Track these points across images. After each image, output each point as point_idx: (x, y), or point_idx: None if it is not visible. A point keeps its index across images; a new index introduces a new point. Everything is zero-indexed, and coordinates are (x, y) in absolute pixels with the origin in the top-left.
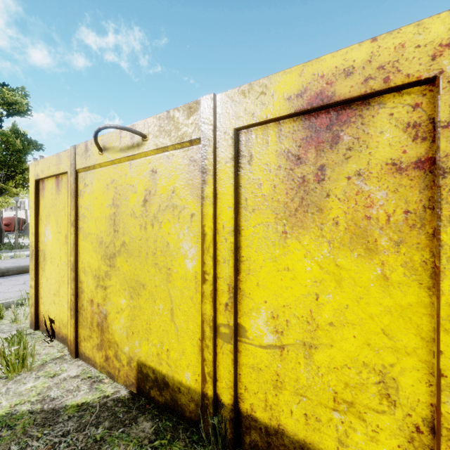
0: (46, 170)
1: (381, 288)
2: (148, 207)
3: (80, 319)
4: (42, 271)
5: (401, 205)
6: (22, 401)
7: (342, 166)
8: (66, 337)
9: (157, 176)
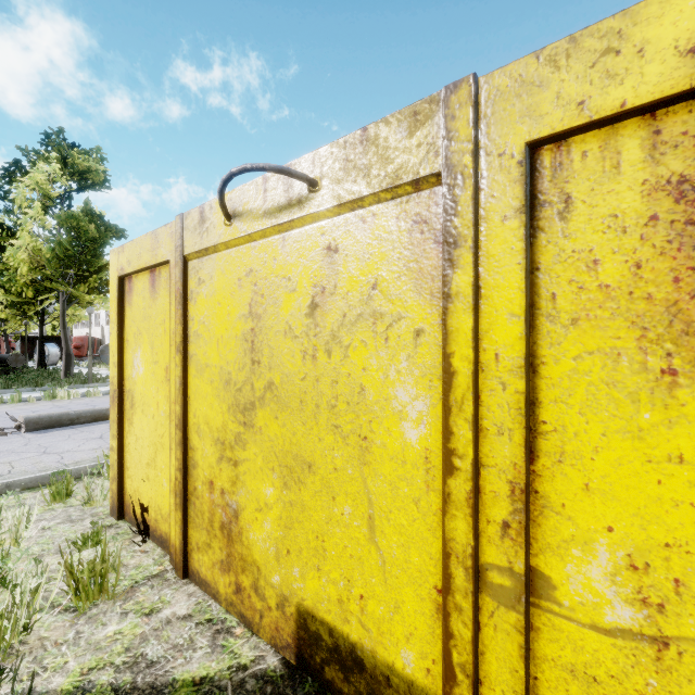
0: (136, 260)
1: None
2: (320, 317)
3: (191, 512)
4: (129, 424)
5: None
6: (100, 663)
7: None
8: (167, 539)
9: (339, 257)
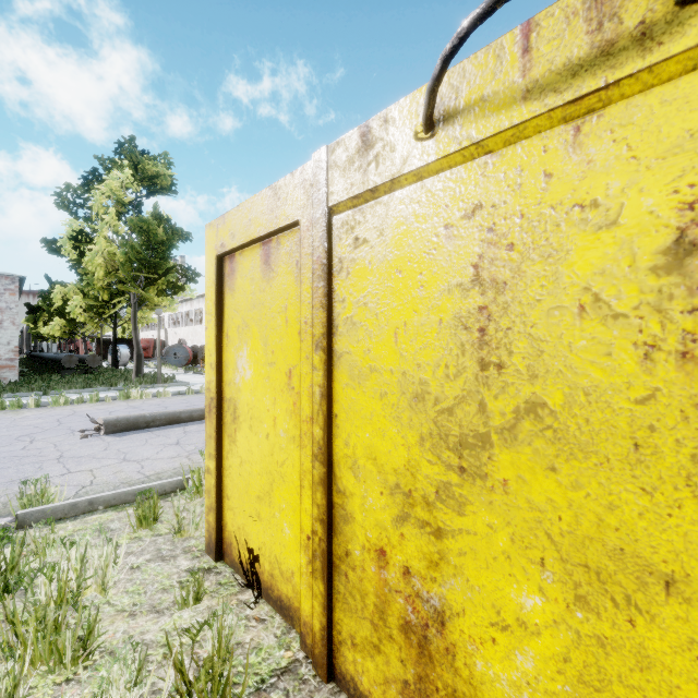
0: (242, 230)
1: None
2: None
3: (339, 586)
4: (230, 442)
5: None
6: None
7: None
8: (289, 605)
9: None
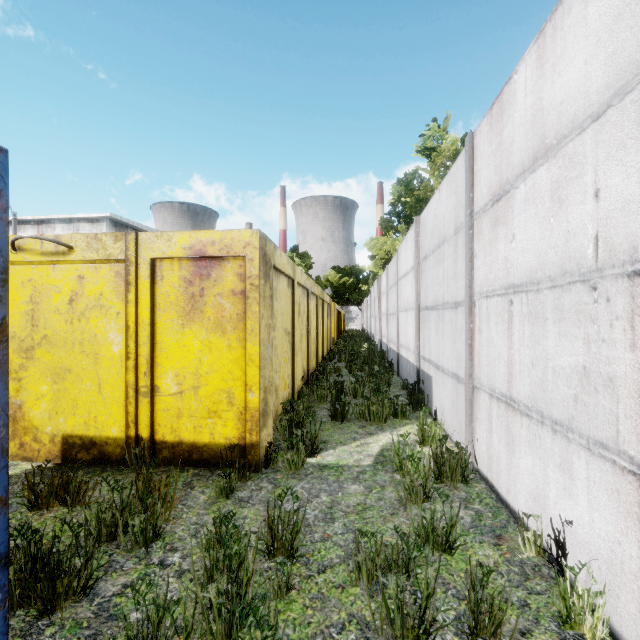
0: None
1: (228, 351)
2: (75, 305)
3: None
4: None
5: (236, 311)
6: None
7: (212, 289)
8: None
9: (85, 281)
